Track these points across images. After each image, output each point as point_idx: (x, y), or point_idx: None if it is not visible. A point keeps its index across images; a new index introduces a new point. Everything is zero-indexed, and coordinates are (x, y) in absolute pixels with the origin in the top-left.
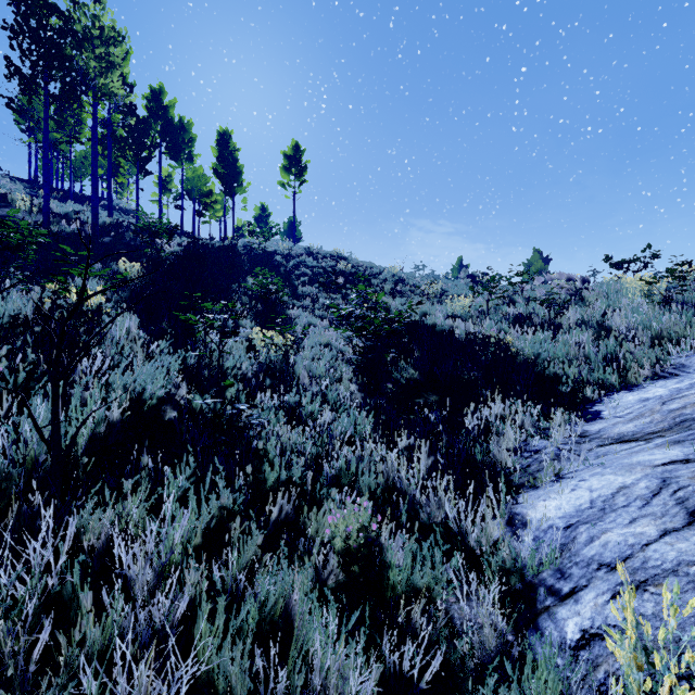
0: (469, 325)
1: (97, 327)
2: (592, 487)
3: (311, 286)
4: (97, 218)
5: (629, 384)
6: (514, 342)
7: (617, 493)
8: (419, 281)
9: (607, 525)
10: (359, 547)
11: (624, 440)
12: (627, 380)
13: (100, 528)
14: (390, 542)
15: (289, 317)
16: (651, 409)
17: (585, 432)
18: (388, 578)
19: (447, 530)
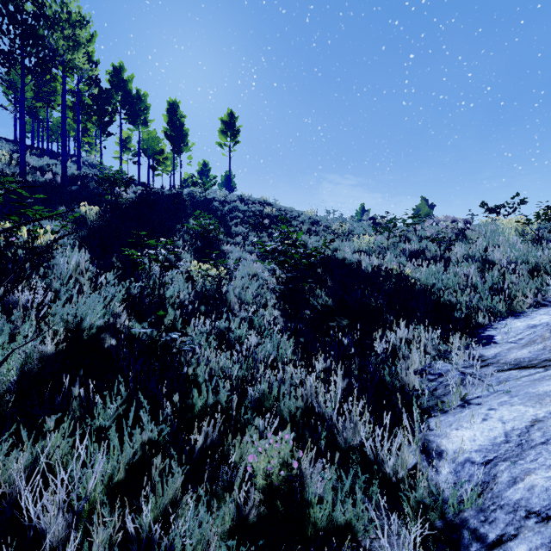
0: (373, 259)
1: (47, 262)
2: (503, 417)
3: (242, 226)
4: (65, 170)
5: (514, 311)
6: (411, 273)
7: (531, 427)
8: (330, 223)
9: (529, 464)
10: (280, 483)
11: (522, 366)
12: (511, 307)
13: (18, 469)
14: (310, 471)
15: (223, 252)
16: (541, 336)
17: (483, 356)
18: (308, 509)
19: (363, 454)
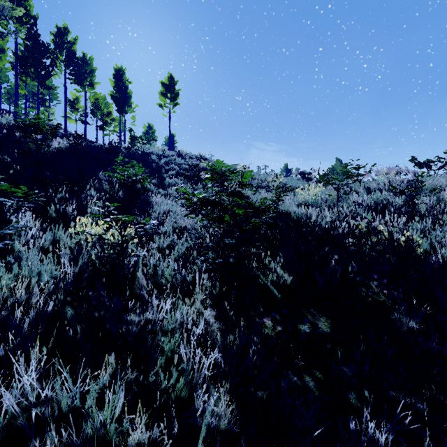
0: (325, 213)
1: None
2: None
3: (177, 178)
4: None
5: None
6: (394, 235)
7: None
8: (263, 177)
9: None
10: None
11: None
12: None
13: None
14: None
15: (150, 204)
16: None
17: None
18: None
19: None
